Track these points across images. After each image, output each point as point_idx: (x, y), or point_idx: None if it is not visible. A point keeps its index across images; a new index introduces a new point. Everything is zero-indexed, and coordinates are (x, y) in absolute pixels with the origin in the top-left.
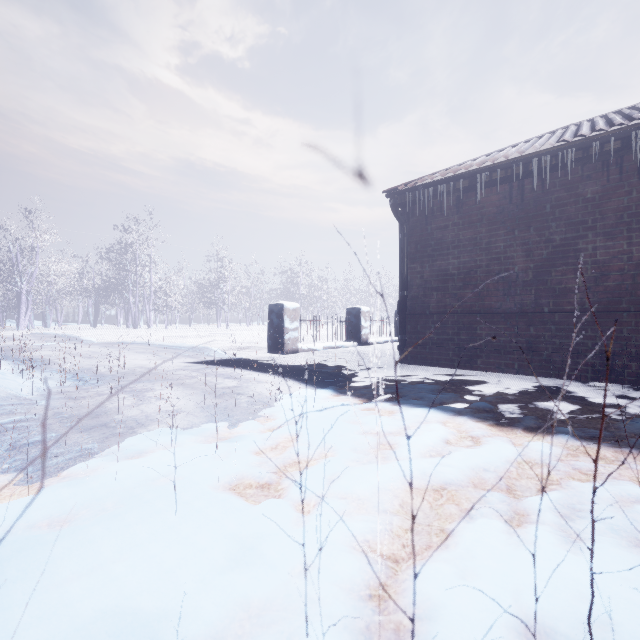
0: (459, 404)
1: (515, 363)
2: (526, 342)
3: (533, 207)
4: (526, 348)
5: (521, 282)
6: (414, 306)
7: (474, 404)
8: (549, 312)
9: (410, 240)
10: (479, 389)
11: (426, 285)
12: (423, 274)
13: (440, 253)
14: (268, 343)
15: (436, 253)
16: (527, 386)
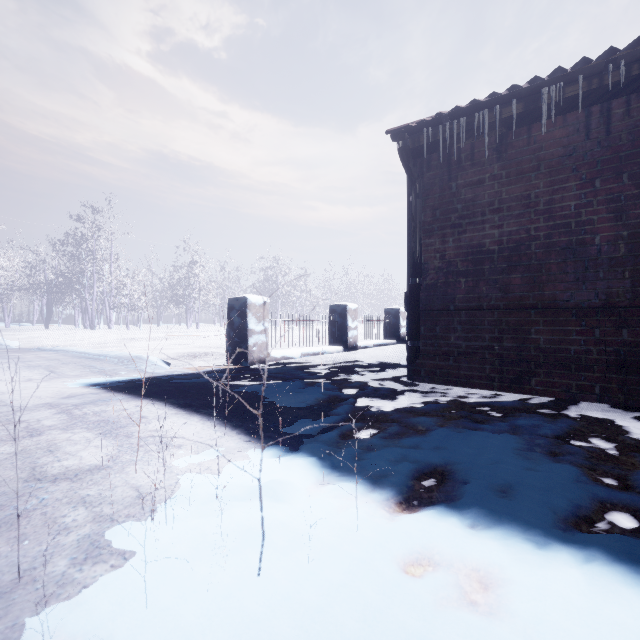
0: (610, 512)
1: (595, 385)
2: (615, 353)
3: (627, 142)
4: (615, 362)
5: (606, 260)
6: (431, 299)
7: None
8: None
9: (425, 204)
10: (585, 445)
11: (449, 268)
12: (444, 252)
13: (471, 221)
14: (227, 350)
15: (465, 221)
16: None
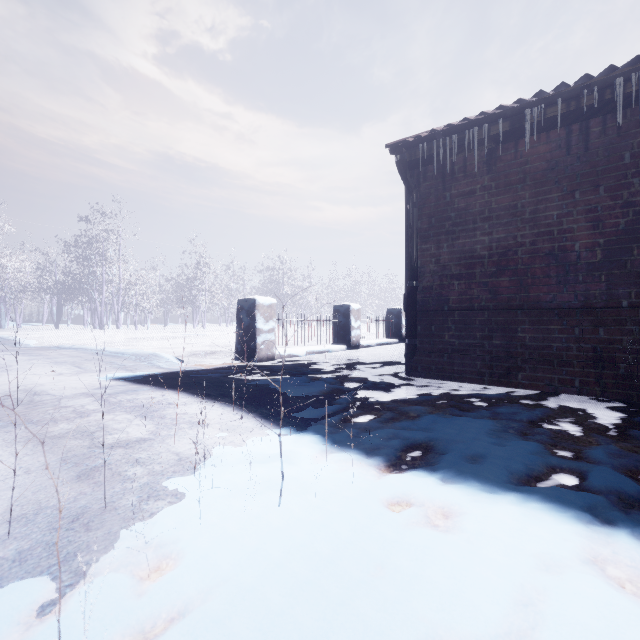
0: (558, 474)
1: (575, 379)
2: (593, 349)
3: (603, 158)
4: (593, 358)
5: (585, 265)
6: (427, 300)
7: (598, 481)
8: (630, 307)
9: (421, 212)
10: (554, 428)
11: (443, 272)
12: (439, 257)
13: (463, 228)
14: (236, 348)
15: (458, 228)
16: (619, 420)
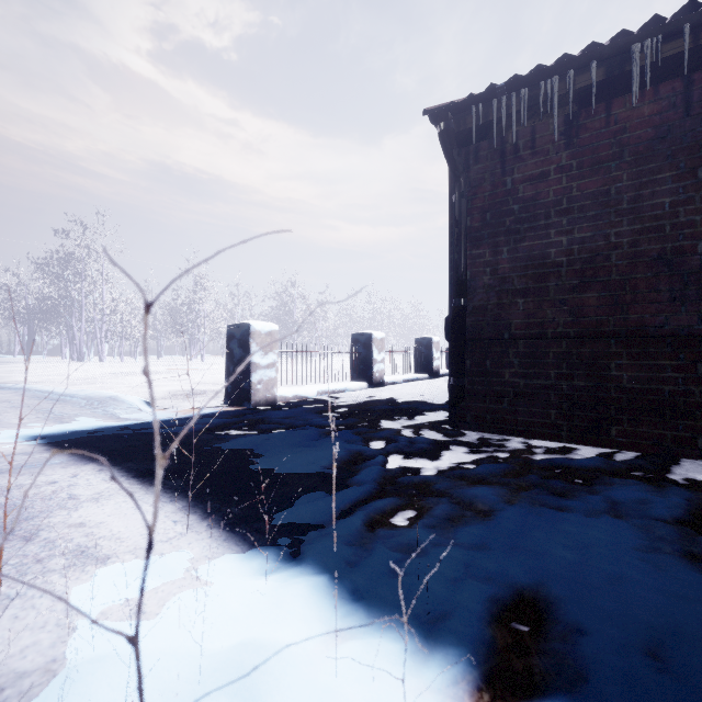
0: None
1: (698, 437)
2: None
3: None
4: None
5: None
6: (480, 325)
7: None
8: None
9: (471, 205)
10: None
11: (503, 286)
12: (497, 266)
13: (531, 225)
14: (226, 388)
15: (523, 226)
16: None
